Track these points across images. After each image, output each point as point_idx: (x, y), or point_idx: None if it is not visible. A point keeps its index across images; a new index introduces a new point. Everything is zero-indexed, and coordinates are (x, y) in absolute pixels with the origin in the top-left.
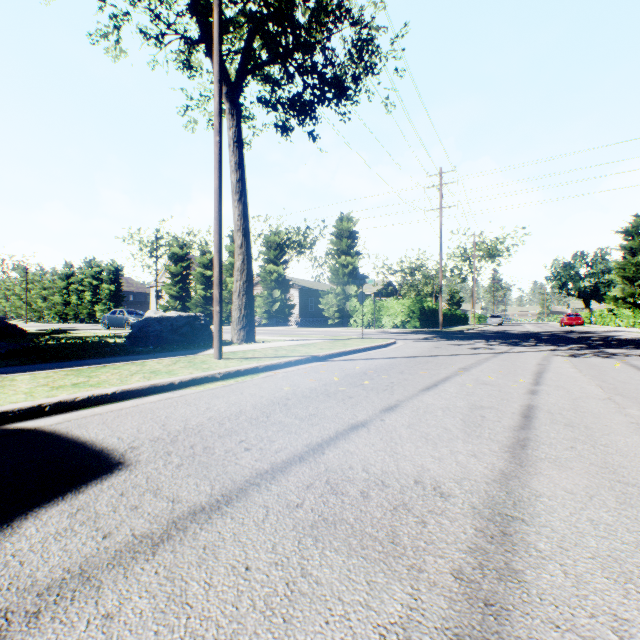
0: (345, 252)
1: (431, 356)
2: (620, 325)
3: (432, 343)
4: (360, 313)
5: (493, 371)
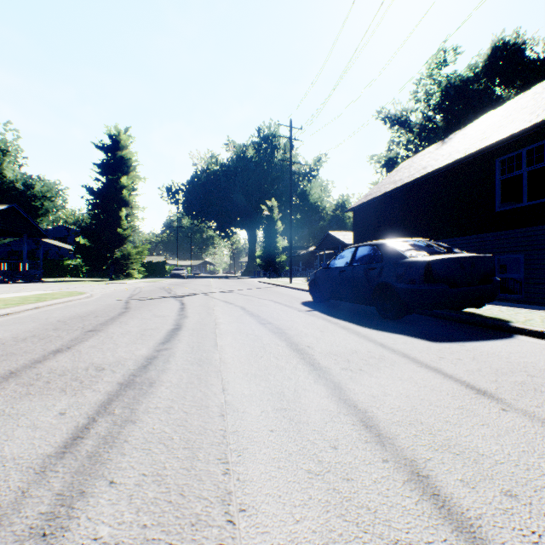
0: None
1: None
2: None
3: None
4: None
5: None
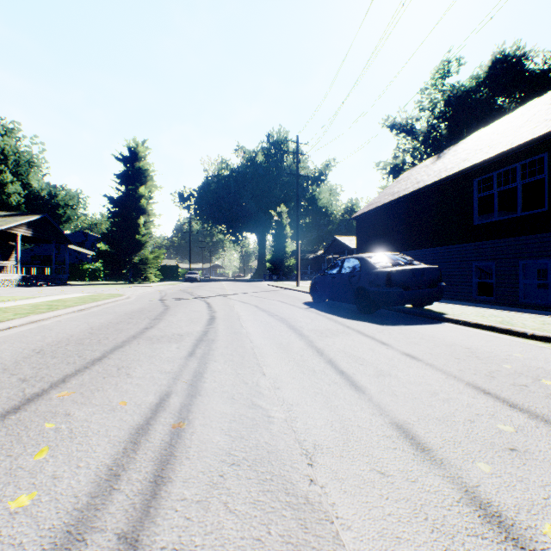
0: None
1: None
2: None
3: None
4: None
5: None
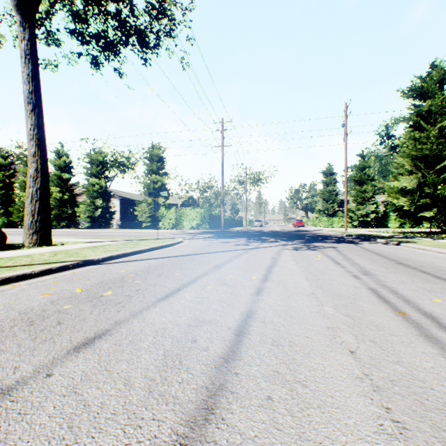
0: (156, 172)
1: (200, 254)
2: (322, 226)
3: (209, 241)
4: (167, 218)
5: (238, 267)
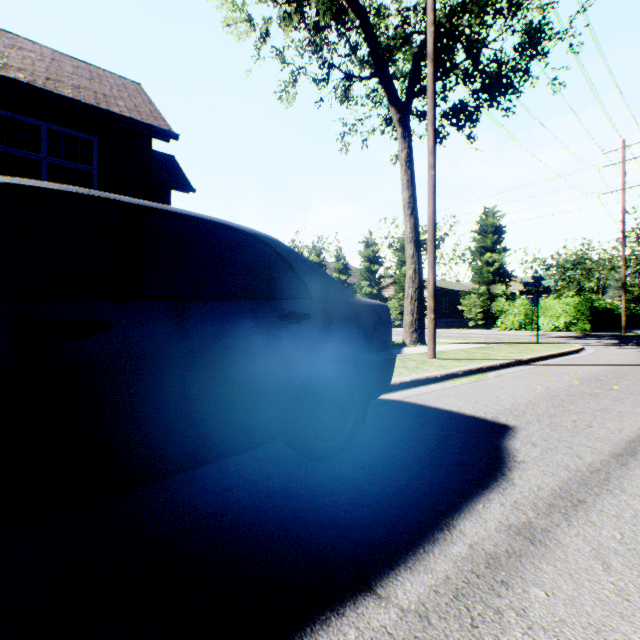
0: (489, 249)
1: None
2: None
3: (634, 350)
4: (509, 314)
5: None
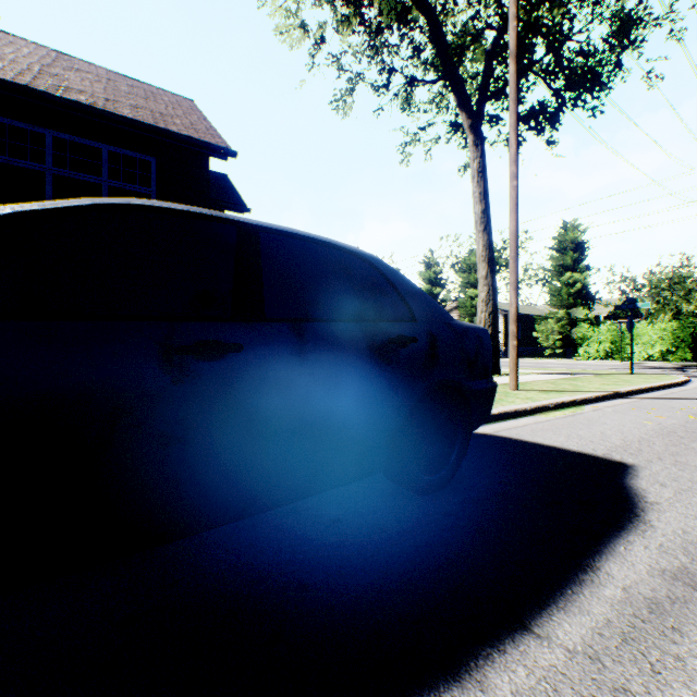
0: (569, 268)
1: None
2: None
3: None
4: (593, 341)
5: None
